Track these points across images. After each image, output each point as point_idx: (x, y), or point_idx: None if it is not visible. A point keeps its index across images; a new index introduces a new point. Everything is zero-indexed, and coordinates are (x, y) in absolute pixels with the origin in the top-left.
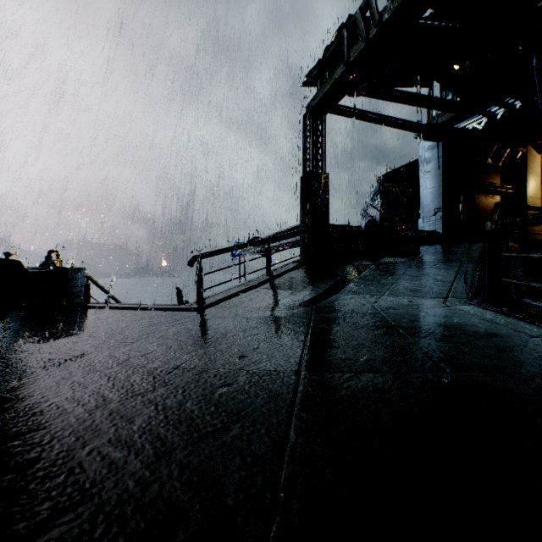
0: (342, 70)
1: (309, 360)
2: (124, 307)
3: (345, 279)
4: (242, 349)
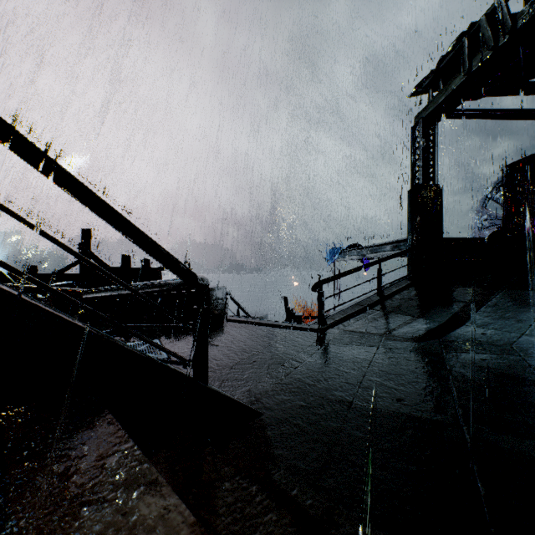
0: (461, 80)
1: (464, 414)
2: (262, 324)
3: (471, 308)
4: (394, 390)
